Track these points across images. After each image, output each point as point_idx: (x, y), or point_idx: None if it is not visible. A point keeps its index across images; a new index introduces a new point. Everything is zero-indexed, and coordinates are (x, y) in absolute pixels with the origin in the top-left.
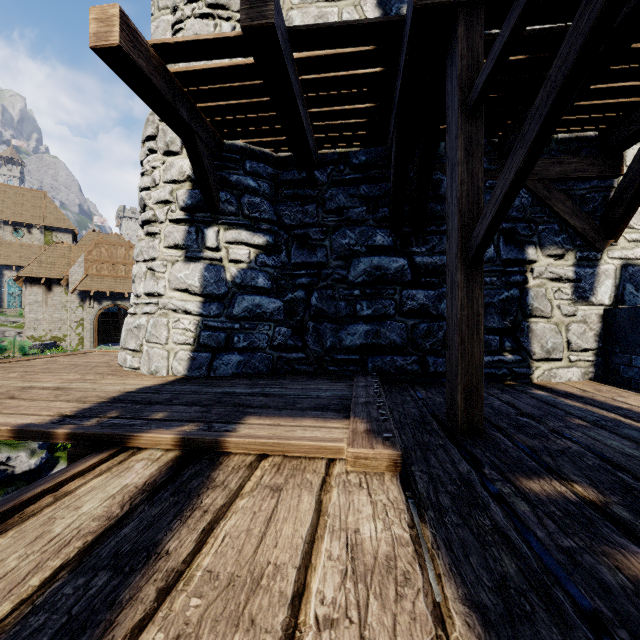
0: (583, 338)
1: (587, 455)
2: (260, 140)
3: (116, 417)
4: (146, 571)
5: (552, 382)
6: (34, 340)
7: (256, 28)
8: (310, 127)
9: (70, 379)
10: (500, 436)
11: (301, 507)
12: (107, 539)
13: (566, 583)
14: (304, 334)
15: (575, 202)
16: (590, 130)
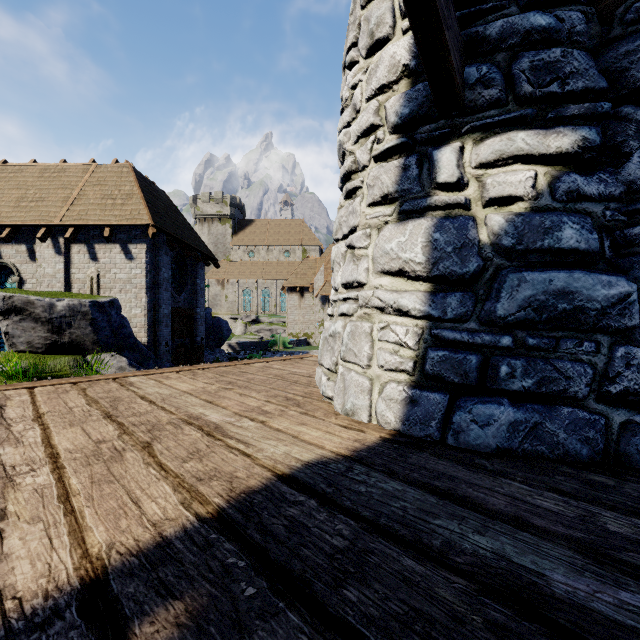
0: None
1: None
2: None
3: None
4: None
5: None
6: (293, 336)
7: None
8: None
9: (248, 407)
10: None
11: None
12: None
13: None
14: None
15: None
16: None
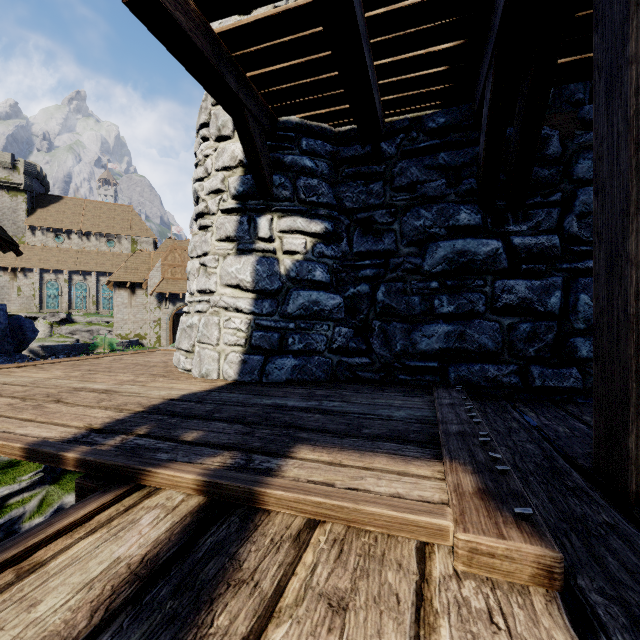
0: None
1: None
2: (317, 113)
3: (144, 435)
4: None
5: None
6: (121, 338)
7: None
8: (376, 86)
9: (123, 380)
10: None
11: None
12: None
13: None
14: (368, 335)
15: None
16: None
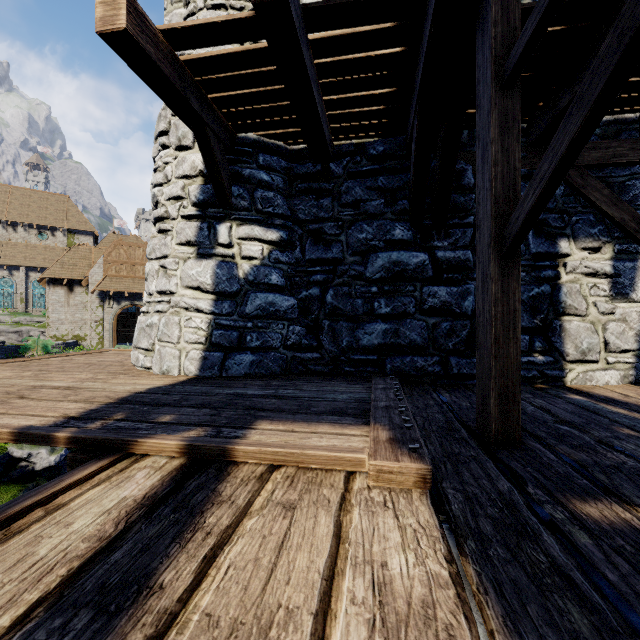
0: (622, 338)
1: None
2: (273, 132)
3: (122, 419)
4: (134, 611)
5: (588, 386)
6: (57, 339)
7: (268, 3)
8: (325, 116)
9: (82, 378)
10: (540, 447)
11: (317, 531)
12: (95, 566)
13: None
14: (319, 333)
15: (613, 190)
16: (630, 111)
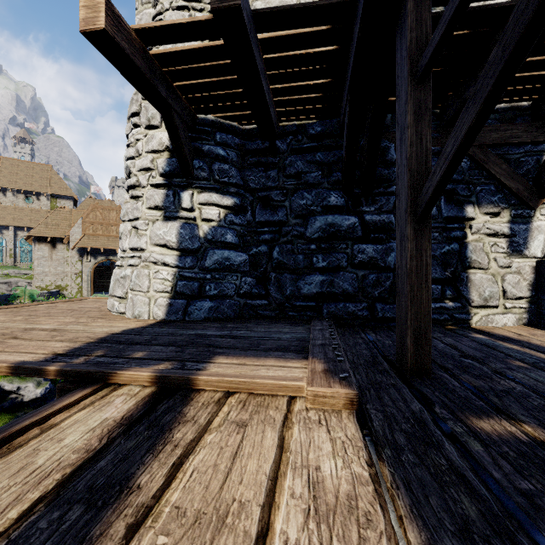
0: (517, 287)
1: (531, 396)
2: (228, 114)
3: (101, 356)
4: (117, 506)
5: (489, 327)
6: (41, 289)
7: (224, 9)
8: (272, 102)
9: (66, 322)
10: (447, 376)
11: (265, 443)
12: (84, 472)
13: (529, 529)
14: (267, 283)
15: (510, 165)
16: (524, 100)
